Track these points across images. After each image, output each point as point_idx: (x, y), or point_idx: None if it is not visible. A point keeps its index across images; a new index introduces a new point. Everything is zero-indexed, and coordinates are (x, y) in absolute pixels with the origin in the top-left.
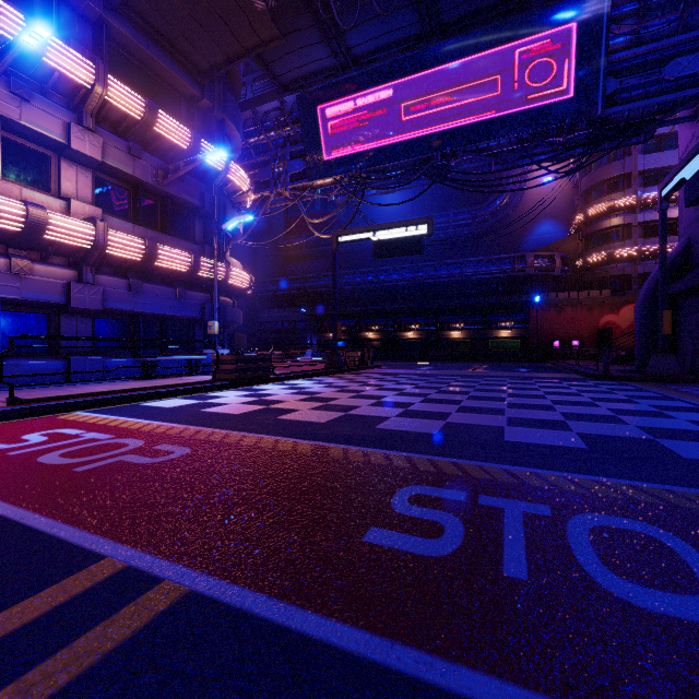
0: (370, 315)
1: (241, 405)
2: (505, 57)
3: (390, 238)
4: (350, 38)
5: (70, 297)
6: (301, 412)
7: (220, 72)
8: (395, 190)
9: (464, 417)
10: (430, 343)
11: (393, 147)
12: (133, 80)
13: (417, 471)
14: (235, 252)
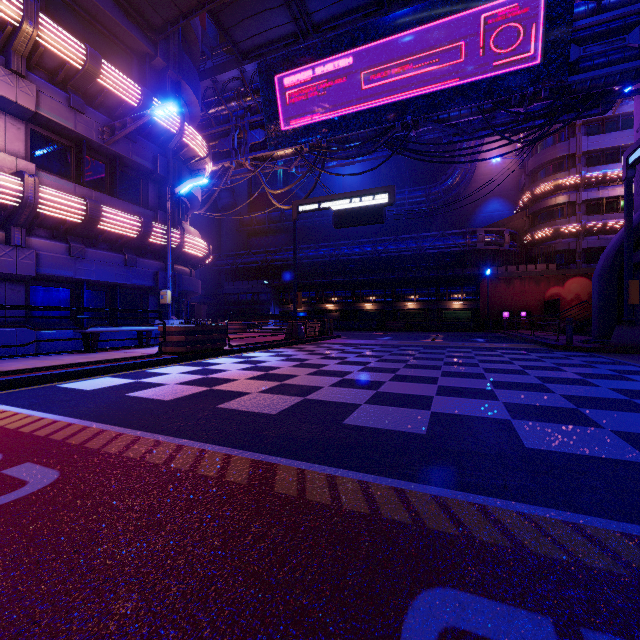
0: (330, 287)
1: (180, 386)
2: (467, 23)
3: (351, 207)
4: (310, 3)
5: None
6: (250, 396)
7: (173, 28)
8: (355, 162)
9: (451, 404)
10: (387, 314)
11: (354, 117)
12: (77, 30)
13: (426, 533)
14: (200, 227)
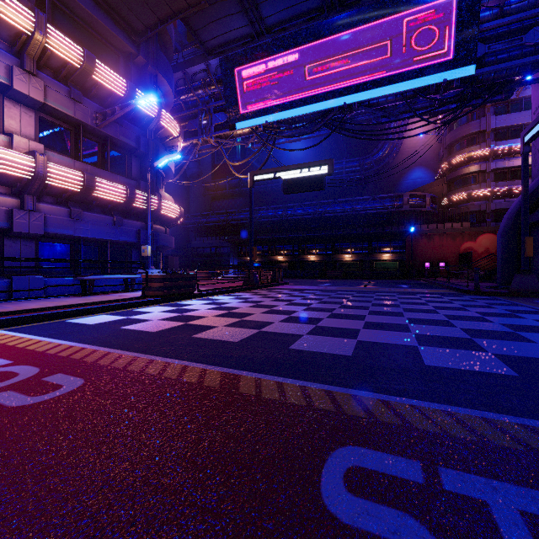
0: (280, 242)
1: (162, 322)
2: (393, 26)
3: (297, 177)
4: (263, 9)
5: (12, 222)
6: (217, 329)
7: (152, 32)
8: (301, 139)
9: (373, 335)
10: (327, 264)
11: (300, 102)
12: (75, 35)
13: (344, 417)
14: (172, 192)
